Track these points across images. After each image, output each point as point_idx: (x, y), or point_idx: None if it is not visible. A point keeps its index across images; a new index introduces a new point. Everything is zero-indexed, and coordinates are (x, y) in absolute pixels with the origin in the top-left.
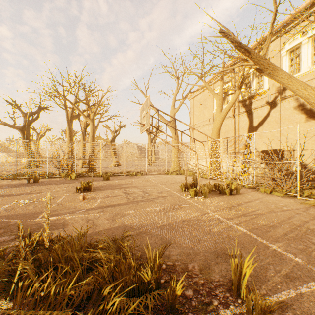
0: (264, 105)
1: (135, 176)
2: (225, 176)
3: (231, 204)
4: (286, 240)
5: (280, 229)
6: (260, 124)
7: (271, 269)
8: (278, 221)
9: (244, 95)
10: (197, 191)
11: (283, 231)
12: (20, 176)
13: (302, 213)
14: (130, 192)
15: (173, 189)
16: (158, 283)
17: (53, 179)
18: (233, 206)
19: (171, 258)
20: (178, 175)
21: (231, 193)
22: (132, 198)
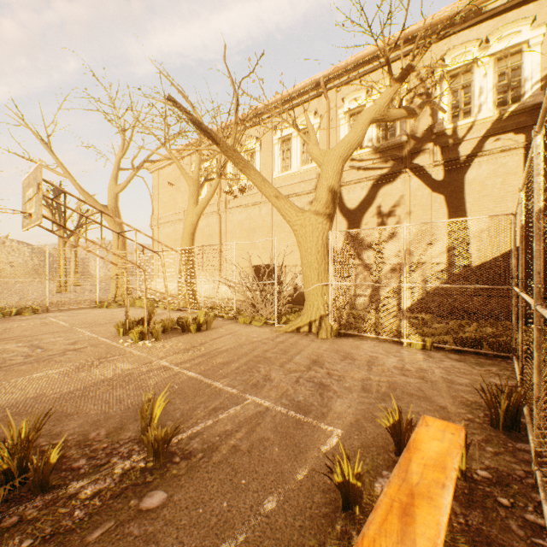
0: (256, 204)
1: (16, 318)
2: (205, 304)
3: (193, 345)
4: (234, 375)
5: (236, 364)
6: (252, 229)
7: (201, 407)
8: (239, 356)
9: (233, 184)
10: (144, 331)
11: (237, 366)
12: None
13: (269, 343)
14: None
15: (104, 334)
16: (25, 465)
17: None
18: (194, 347)
19: (63, 434)
20: (123, 308)
21: (199, 328)
22: None
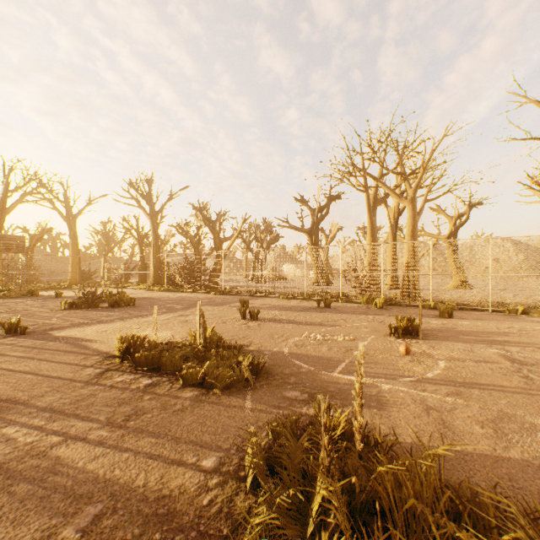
0: None
1: (523, 317)
2: None
3: None
4: None
5: None
6: None
7: None
8: None
9: None
10: None
11: None
12: (308, 296)
13: None
14: (524, 359)
15: None
16: None
17: (349, 304)
18: None
19: None
20: None
21: None
22: (536, 377)
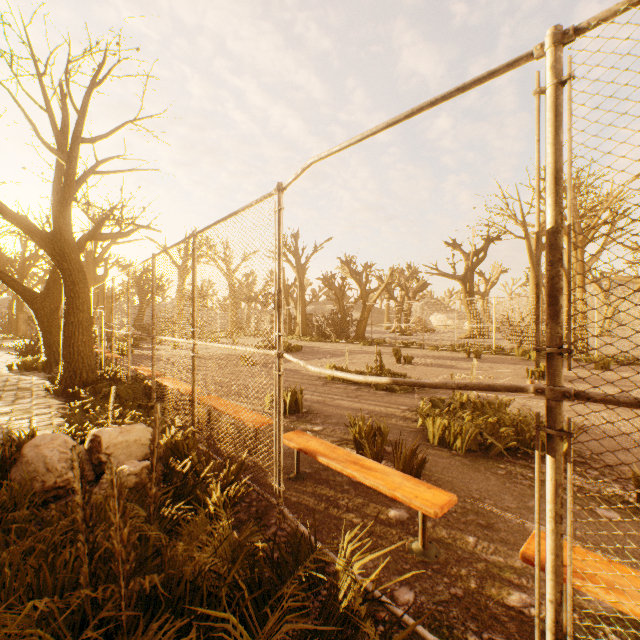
0: None
1: None
2: None
3: None
4: None
5: None
6: None
7: None
8: None
9: None
10: None
11: None
12: (459, 348)
13: None
14: (635, 395)
15: None
16: None
17: (501, 357)
18: None
19: (604, 456)
20: None
21: None
22: None
